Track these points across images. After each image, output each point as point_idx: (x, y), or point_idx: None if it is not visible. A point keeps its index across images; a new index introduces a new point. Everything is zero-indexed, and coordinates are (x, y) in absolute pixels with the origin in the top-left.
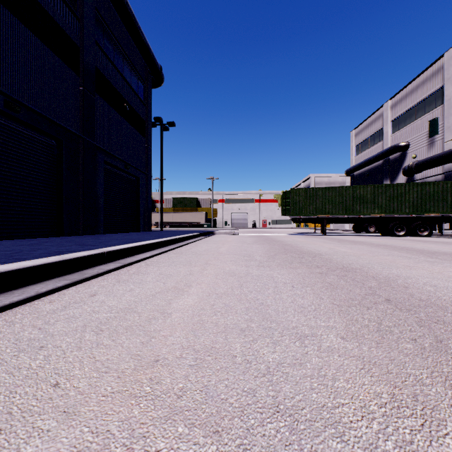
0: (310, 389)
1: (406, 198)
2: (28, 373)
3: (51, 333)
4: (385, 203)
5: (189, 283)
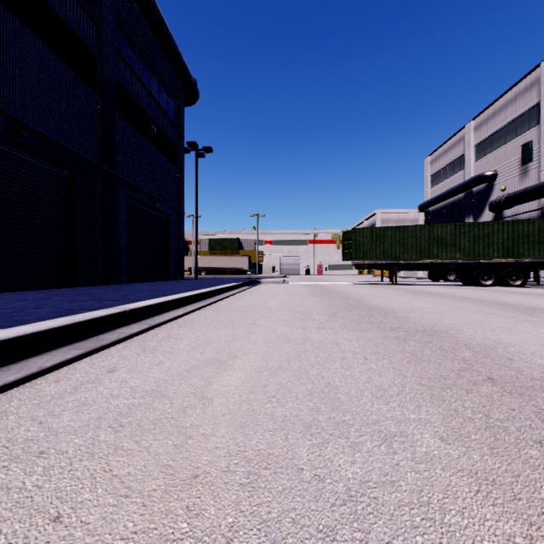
0: (411, 528)
1: (494, 239)
2: (20, 497)
3: (55, 430)
4: (469, 246)
5: (233, 353)
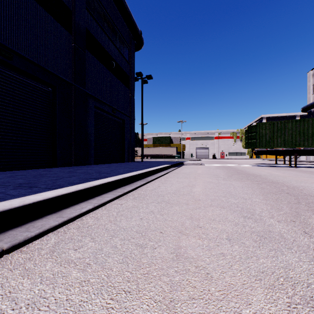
0: None
1: None
2: None
3: None
4: None
5: None
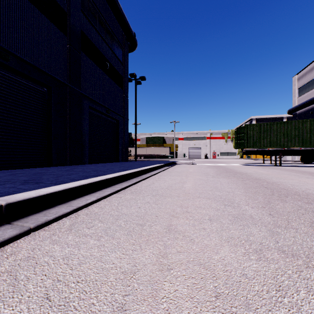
0: None
1: None
2: None
3: None
4: None
5: None
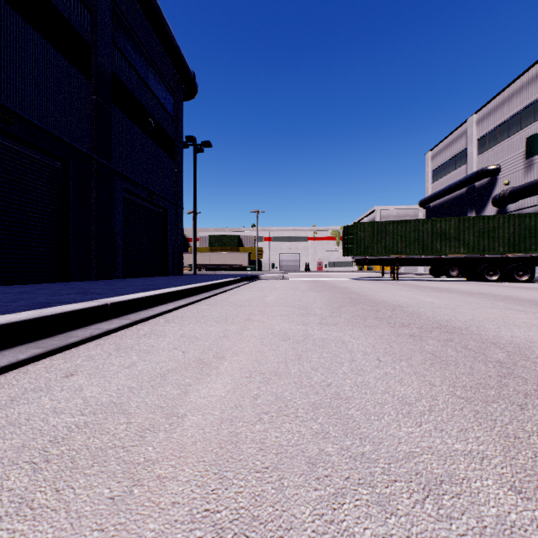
0: None
1: (500, 233)
2: None
3: None
4: (473, 240)
5: (221, 353)
